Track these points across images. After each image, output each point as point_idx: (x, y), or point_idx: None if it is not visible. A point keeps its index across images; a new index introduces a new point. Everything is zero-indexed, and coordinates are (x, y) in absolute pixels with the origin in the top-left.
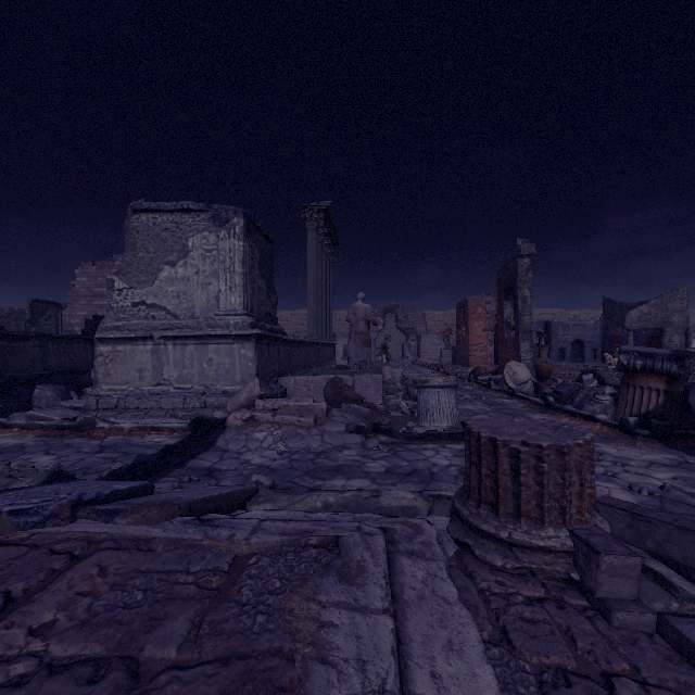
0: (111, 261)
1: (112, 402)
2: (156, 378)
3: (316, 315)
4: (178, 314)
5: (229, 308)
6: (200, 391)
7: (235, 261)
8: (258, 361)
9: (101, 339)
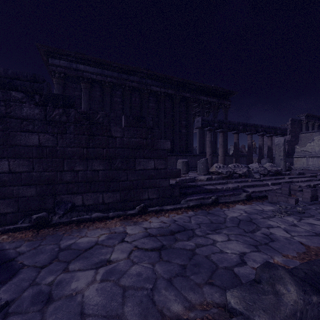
0: None
1: (297, 168)
2: (307, 164)
3: None
4: (311, 152)
5: None
6: (317, 167)
7: None
8: None
9: (294, 157)
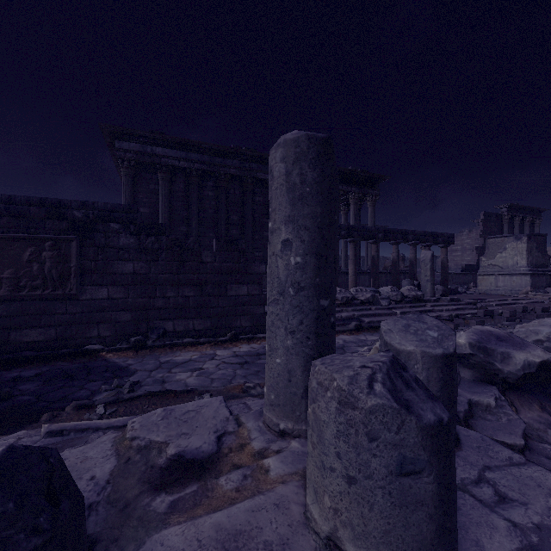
0: (461, 232)
1: (482, 291)
2: (495, 285)
3: None
4: (502, 267)
5: (521, 265)
6: (510, 289)
7: (523, 250)
8: (532, 281)
9: (479, 275)
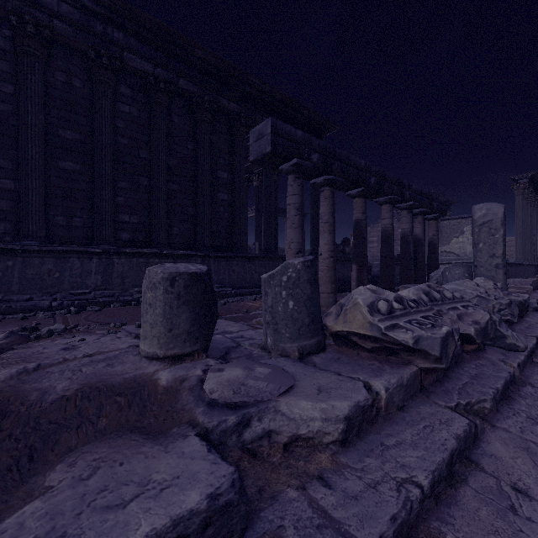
0: (377, 223)
1: None
2: None
3: (522, 247)
4: (459, 254)
5: None
6: None
7: None
8: None
9: None
